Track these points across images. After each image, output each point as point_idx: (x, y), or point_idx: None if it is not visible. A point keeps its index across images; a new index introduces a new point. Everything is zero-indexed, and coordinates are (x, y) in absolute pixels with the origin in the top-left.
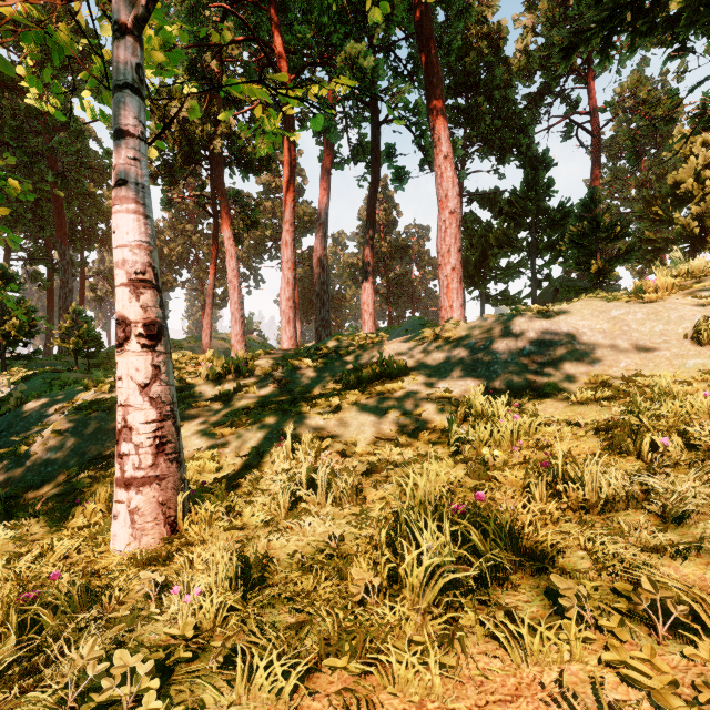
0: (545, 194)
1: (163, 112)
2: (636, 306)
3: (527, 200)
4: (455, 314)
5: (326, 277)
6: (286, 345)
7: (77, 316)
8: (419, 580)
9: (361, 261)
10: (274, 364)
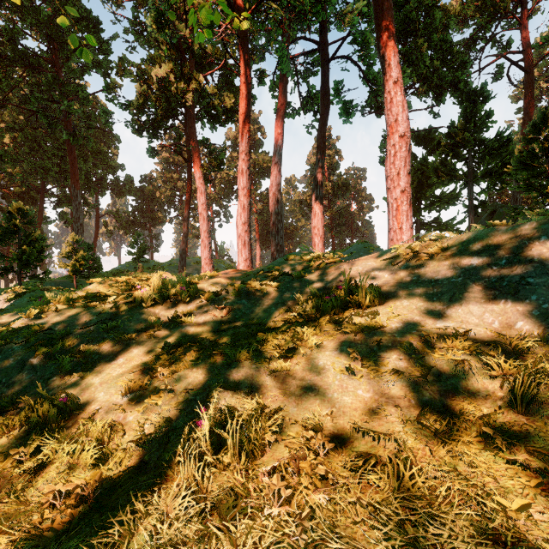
0: (483, 125)
1: (147, 77)
2: None
3: (464, 132)
4: (404, 235)
5: (280, 209)
6: (242, 266)
7: (75, 243)
8: None
9: (309, 197)
10: (218, 287)
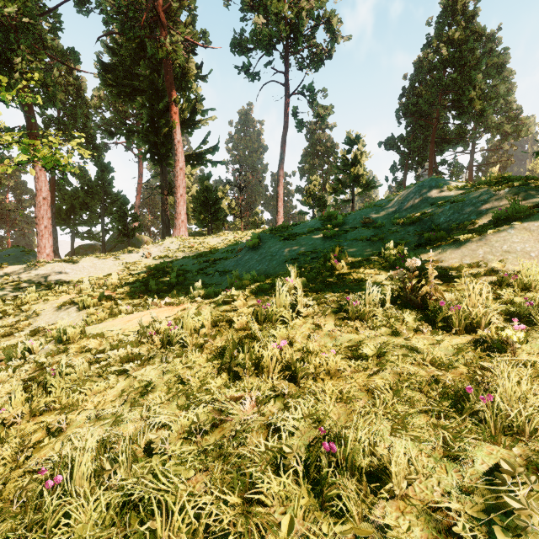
0: (108, 186)
1: None
2: (100, 260)
3: (99, 186)
4: (47, 251)
5: None
6: None
7: None
8: (33, 297)
9: None
10: None
